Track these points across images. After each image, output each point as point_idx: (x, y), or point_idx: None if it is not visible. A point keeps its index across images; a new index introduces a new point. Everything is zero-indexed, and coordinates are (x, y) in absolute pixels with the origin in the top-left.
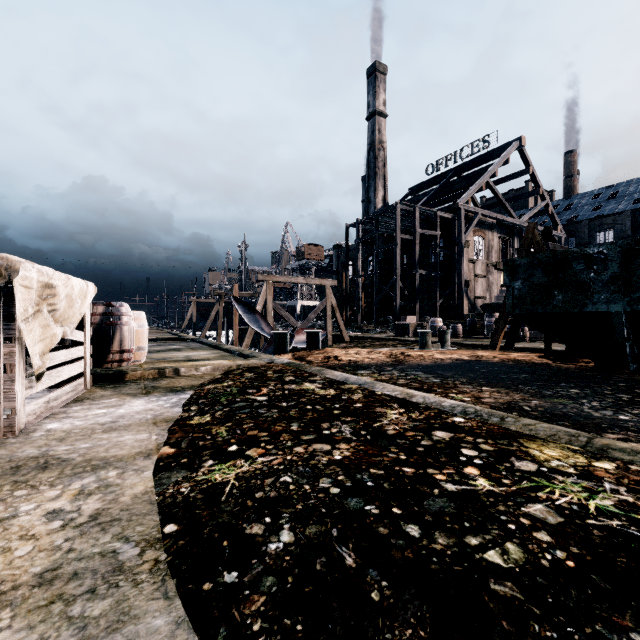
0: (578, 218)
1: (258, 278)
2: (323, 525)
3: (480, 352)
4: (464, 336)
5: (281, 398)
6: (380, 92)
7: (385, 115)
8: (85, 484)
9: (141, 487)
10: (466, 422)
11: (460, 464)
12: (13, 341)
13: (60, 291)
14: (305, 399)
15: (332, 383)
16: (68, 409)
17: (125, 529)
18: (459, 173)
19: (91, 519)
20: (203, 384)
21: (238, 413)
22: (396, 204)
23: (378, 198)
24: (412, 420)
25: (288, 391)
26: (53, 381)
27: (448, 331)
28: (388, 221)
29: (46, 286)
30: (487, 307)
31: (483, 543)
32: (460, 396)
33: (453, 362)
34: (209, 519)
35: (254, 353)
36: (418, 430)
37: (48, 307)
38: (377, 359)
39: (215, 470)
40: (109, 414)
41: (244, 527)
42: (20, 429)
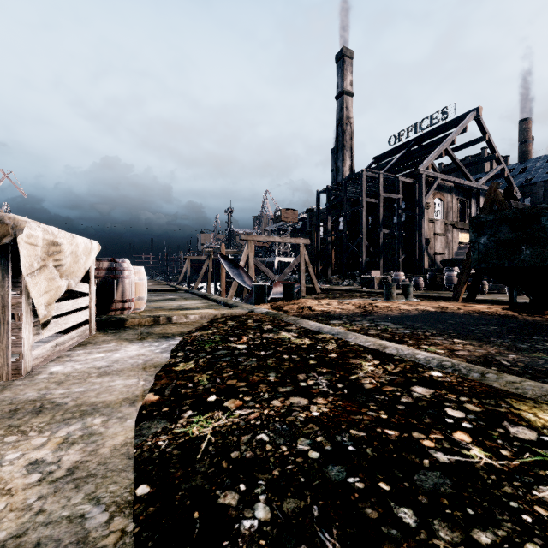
0: (533, 180)
1: (241, 238)
2: (302, 499)
3: (442, 303)
4: (425, 288)
5: (259, 347)
6: (347, 74)
7: (352, 94)
8: (71, 431)
9: (121, 437)
10: (444, 377)
11: (447, 427)
12: (20, 293)
13: (65, 248)
14: (282, 348)
15: (307, 332)
16: (72, 353)
17: (98, 488)
18: (419, 142)
19: (68, 473)
20: (191, 331)
21: (219, 361)
22: (362, 171)
23: (345, 167)
24: (388, 373)
25: (266, 340)
26: (60, 328)
27: (411, 284)
28: (355, 187)
29: (52, 244)
30: (446, 262)
31: (496, 542)
32: (433, 348)
33: (420, 313)
34: (182, 481)
35: (237, 303)
36: (396, 385)
37: (54, 262)
38: (347, 309)
39: (193, 422)
40: (106, 358)
41: (217, 495)
42: (27, 371)
